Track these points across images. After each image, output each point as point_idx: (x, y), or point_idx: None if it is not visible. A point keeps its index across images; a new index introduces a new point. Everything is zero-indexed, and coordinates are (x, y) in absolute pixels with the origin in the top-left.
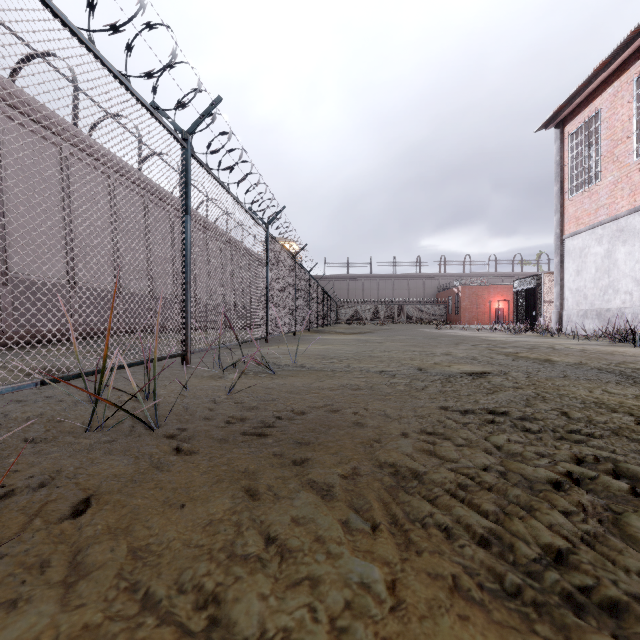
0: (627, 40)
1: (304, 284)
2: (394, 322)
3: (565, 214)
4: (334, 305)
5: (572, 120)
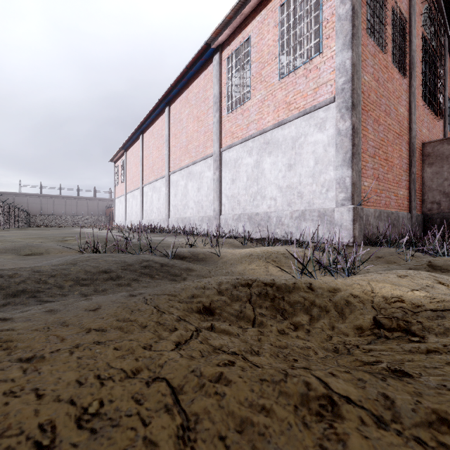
0: (117, 153)
1: (0, 208)
2: (75, 226)
3: (116, 191)
4: (26, 215)
5: (116, 163)
